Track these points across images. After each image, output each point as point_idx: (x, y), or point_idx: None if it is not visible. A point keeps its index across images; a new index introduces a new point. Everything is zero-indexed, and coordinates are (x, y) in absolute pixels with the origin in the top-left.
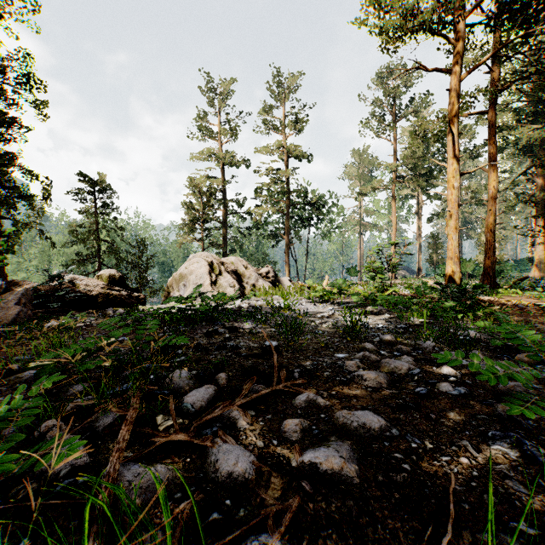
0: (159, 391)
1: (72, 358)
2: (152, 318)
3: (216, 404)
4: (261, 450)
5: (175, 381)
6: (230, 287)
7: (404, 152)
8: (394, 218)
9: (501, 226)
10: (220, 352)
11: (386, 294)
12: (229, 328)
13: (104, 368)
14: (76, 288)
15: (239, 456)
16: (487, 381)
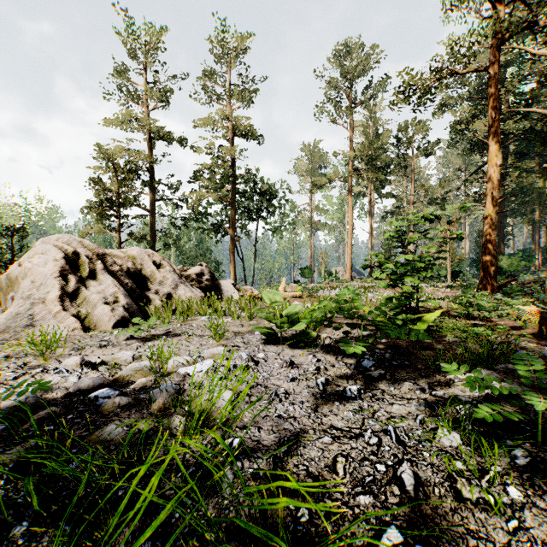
0: None
1: None
2: None
3: None
4: None
5: None
6: (106, 303)
7: (357, 146)
8: (351, 214)
9: None
10: None
11: (431, 319)
12: None
13: None
14: None
15: None
16: None
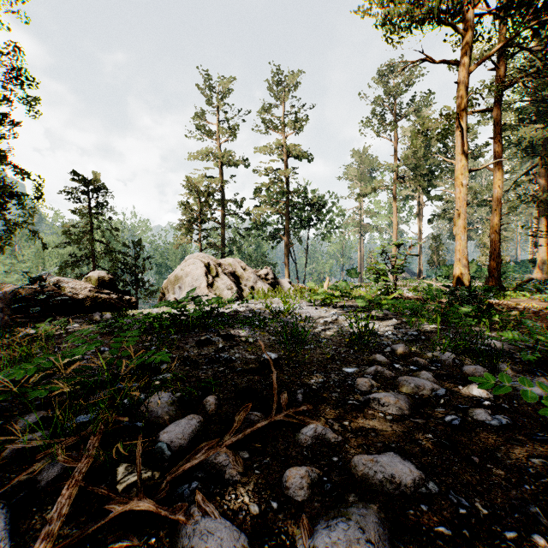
0: (131, 423)
1: (28, 380)
2: (139, 324)
3: (201, 440)
4: (256, 519)
5: (153, 407)
6: (227, 289)
7: (405, 152)
8: (395, 219)
9: (502, 227)
10: (212, 366)
11: (390, 297)
12: (224, 336)
13: (62, 394)
14: (61, 291)
15: (223, 540)
16: (527, 404)
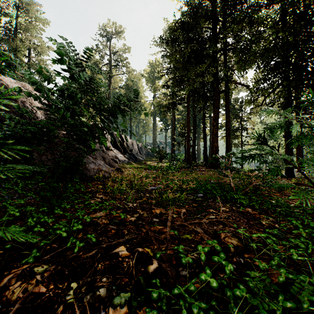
0: None
1: None
2: None
3: None
4: None
5: None
6: None
7: None
8: None
9: None
10: None
11: None
12: None
13: None
14: None
15: None
16: None
